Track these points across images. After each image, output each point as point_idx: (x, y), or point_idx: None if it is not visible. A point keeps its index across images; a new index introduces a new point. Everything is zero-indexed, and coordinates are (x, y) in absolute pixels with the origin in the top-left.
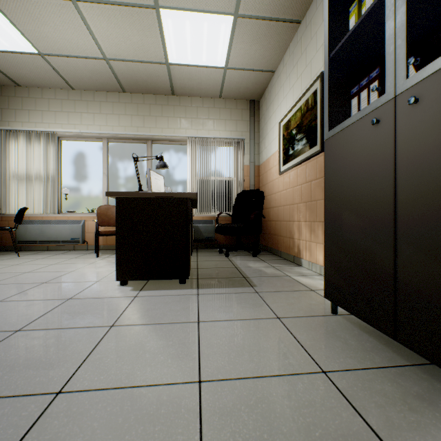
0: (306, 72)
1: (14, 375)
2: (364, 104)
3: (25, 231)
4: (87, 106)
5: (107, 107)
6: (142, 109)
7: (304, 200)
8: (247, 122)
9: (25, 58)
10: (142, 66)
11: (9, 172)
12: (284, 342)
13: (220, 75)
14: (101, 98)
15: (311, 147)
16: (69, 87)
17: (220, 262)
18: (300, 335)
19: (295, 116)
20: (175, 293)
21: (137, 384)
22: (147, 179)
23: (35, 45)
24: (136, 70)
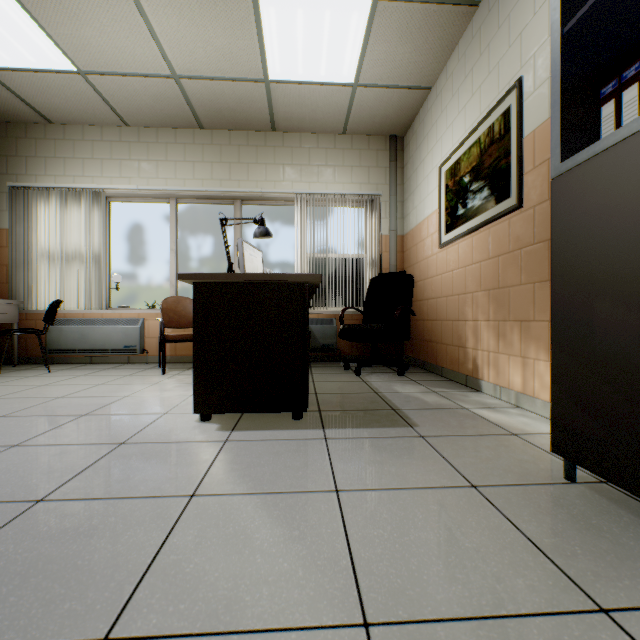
0: (490, 81)
1: (26, 596)
2: (632, 110)
3: (58, 336)
4: (147, 150)
5: (177, 151)
6: (228, 153)
7: (485, 287)
8: (385, 170)
9: (59, 80)
10: (228, 86)
11: (36, 249)
12: (502, 539)
13: (345, 97)
14: (168, 139)
15: (498, 201)
16: (121, 122)
17: (349, 383)
18: (526, 524)
19: (468, 155)
20: (288, 435)
21: (248, 627)
22: (238, 255)
23: (72, 59)
24: (219, 93)
